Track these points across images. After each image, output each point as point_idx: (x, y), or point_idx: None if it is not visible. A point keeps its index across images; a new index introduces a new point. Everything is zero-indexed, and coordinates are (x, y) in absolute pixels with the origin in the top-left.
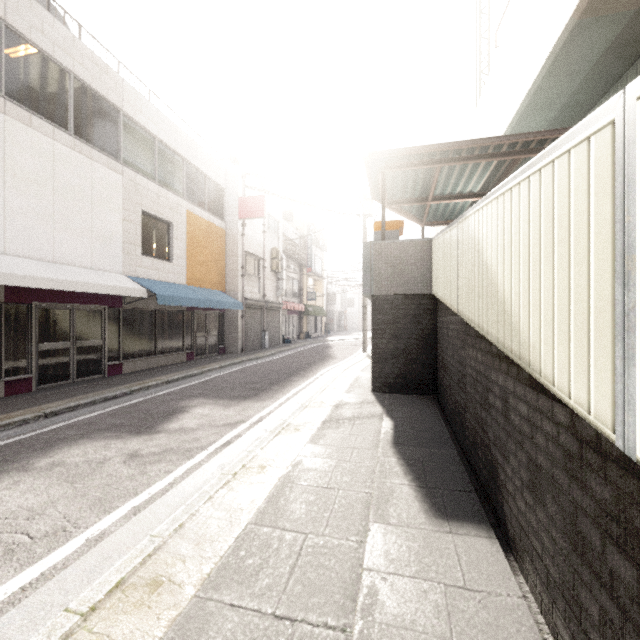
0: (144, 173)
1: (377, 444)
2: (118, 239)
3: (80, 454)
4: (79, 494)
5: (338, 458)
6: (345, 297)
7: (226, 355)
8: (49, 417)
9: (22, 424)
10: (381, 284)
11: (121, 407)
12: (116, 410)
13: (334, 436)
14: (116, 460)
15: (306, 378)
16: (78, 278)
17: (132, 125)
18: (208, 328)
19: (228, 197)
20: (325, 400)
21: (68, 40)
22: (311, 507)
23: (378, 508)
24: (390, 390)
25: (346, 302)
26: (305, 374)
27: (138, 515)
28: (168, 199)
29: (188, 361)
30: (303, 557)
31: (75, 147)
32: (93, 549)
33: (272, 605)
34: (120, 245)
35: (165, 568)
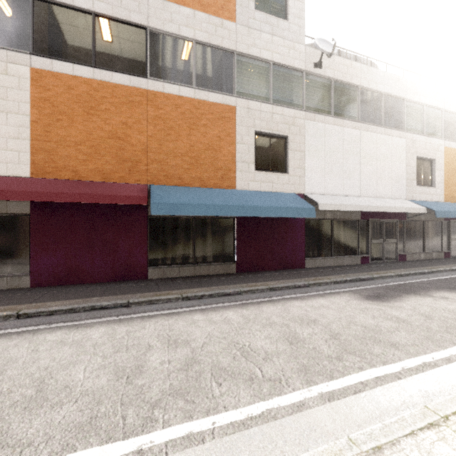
0: (416, 132)
1: None
2: (403, 178)
3: (452, 296)
4: None
5: None
6: None
7: None
8: (399, 276)
9: (391, 277)
10: None
11: (437, 279)
12: (436, 280)
13: None
14: None
15: None
16: (392, 205)
17: (409, 104)
18: None
19: None
20: None
21: (381, 76)
22: None
23: None
24: None
25: None
26: None
27: None
28: (431, 143)
29: (445, 258)
30: None
31: (384, 133)
32: None
33: None
34: (404, 182)
35: None
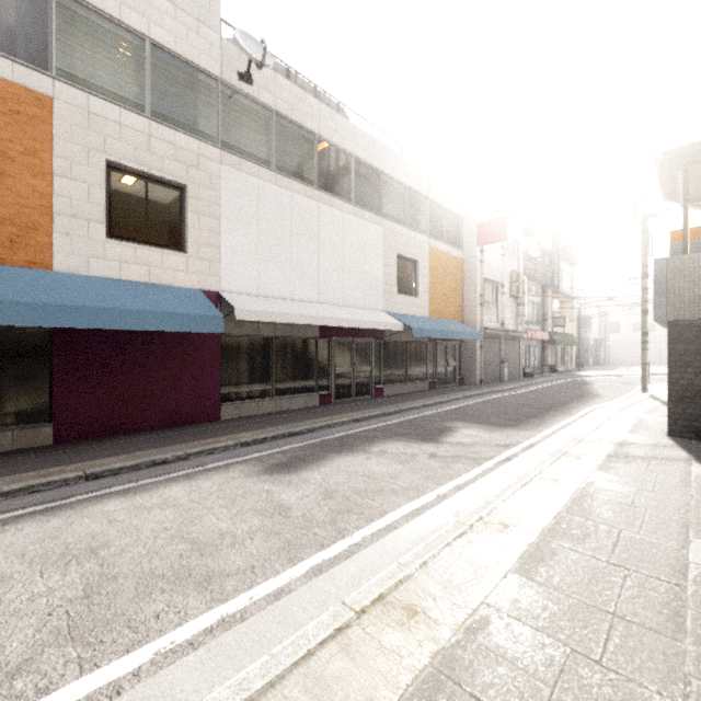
0: (397, 221)
1: (687, 484)
2: (380, 282)
3: (394, 448)
4: (412, 471)
5: (637, 487)
6: (605, 321)
7: (464, 386)
8: (355, 422)
9: (342, 425)
10: (683, 307)
11: (399, 421)
12: (397, 423)
13: (626, 469)
14: (422, 456)
15: (568, 415)
16: (360, 317)
17: (389, 181)
18: (447, 358)
19: (465, 225)
20: (602, 437)
21: (350, 130)
22: (618, 514)
23: (699, 531)
24: (698, 436)
25: (606, 327)
26: (565, 411)
27: (462, 491)
28: (415, 239)
29: (431, 389)
30: (622, 541)
31: (354, 213)
32: (444, 502)
33: (604, 557)
34: (381, 287)
35: (506, 520)
